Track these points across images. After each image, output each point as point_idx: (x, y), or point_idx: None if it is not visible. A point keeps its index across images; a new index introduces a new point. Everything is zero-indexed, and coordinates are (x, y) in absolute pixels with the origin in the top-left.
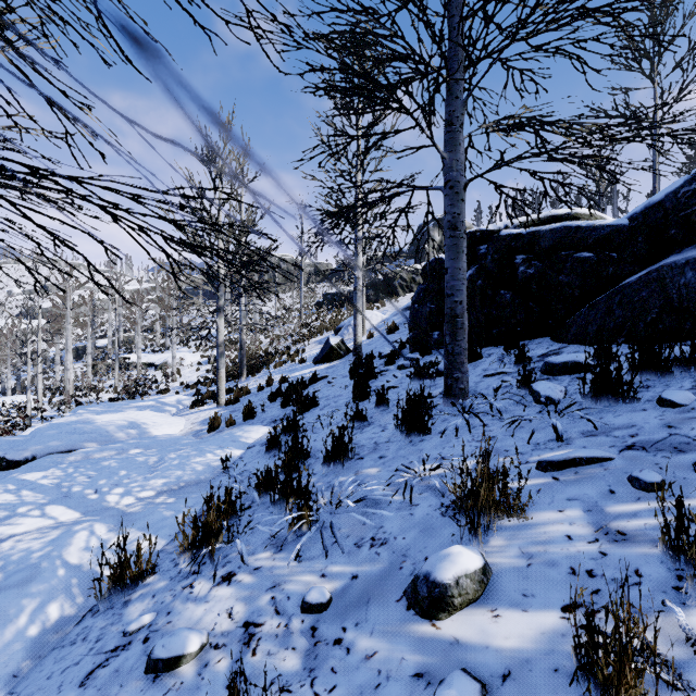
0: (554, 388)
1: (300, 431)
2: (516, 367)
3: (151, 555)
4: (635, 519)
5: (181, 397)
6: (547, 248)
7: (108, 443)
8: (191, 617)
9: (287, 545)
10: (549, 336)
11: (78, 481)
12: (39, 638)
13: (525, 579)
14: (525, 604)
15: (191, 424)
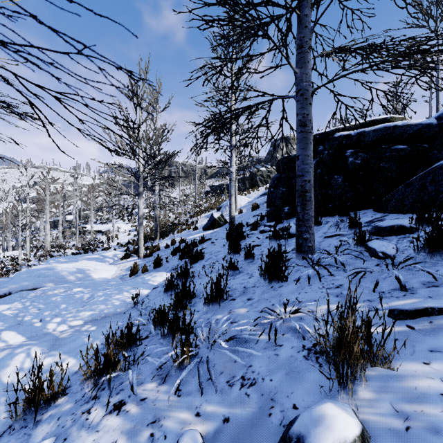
0: (387, 246)
1: (190, 276)
2: (349, 230)
3: (62, 380)
4: None
5: (116, 252)
6: (371, 143)
7: (61, 283)
8: None
9: (170, 377)
10: (372, 208)
11: (30, 312)
12: None
13: None
14: None
15: (120, 270)
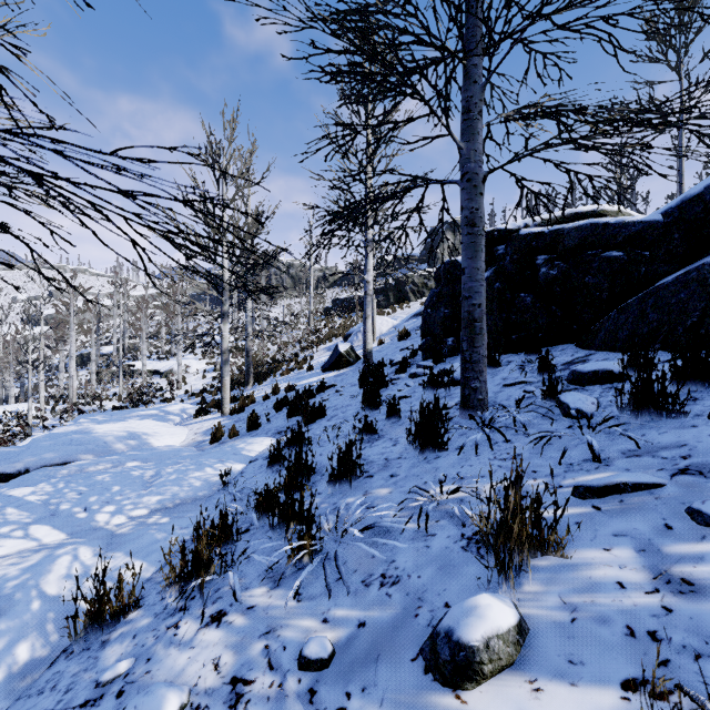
0: (585, 400)
1: (305, 444)
2: (539, 375)
3: (135, 587)
4: (703, 564)
5: (185, 406)
6: (572, 247)
7: (105, 454)
8: (173, 666)
9: (286, 579)
10: (574, 342)
11: (68, 497)
12: (3, 686)
13: (570, 639)
14: (573, 674)
15: (194, 435)
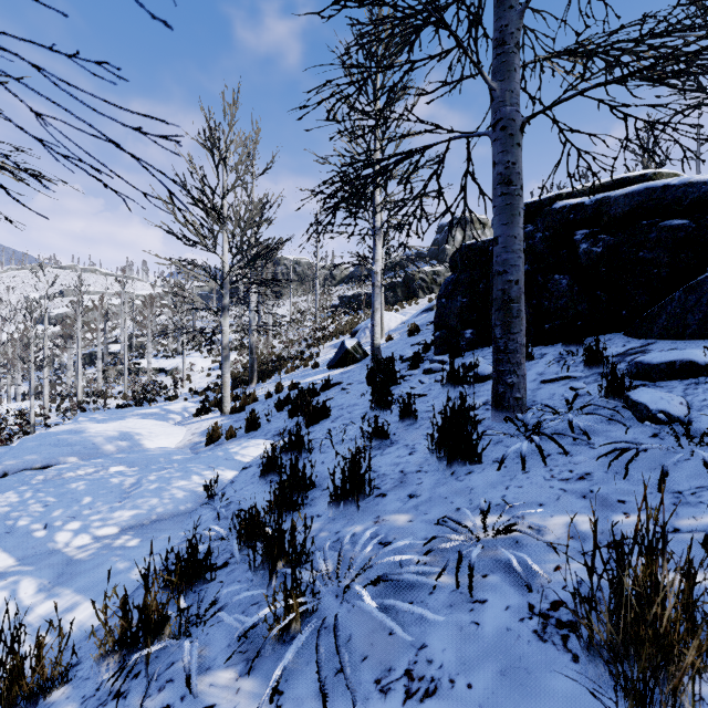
0: (669, 399)
1: (305, 449)
2: (587, 369)
3: (62, 654)
4: None
5: (187, 404)
6: (621, 217)
7: (91, 457)
8: None
9: (263, 659)
10: (621, 331)
11: (30, 510)
12: None
13: None
14: None
15: (191, 435)
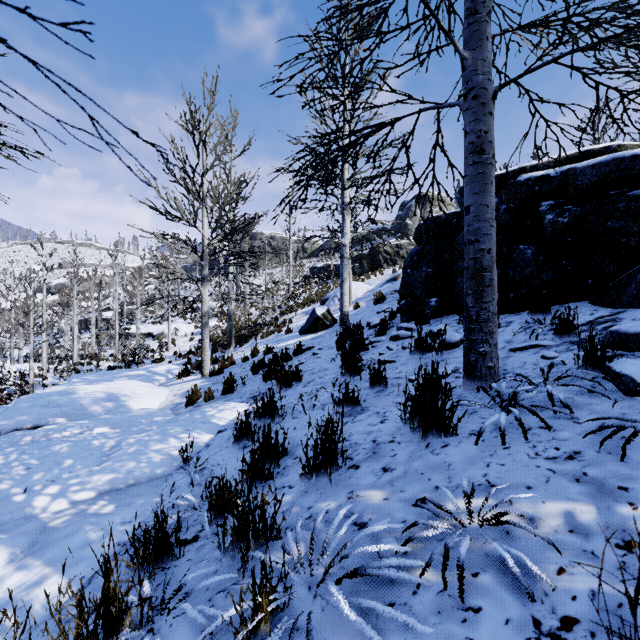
0: None
1: (278, 414)
2: (557, 338)
3: None
4: None
5: (171, 366)
6: (587, 188)
7: (78, 418)
8: None
9: None
10: (587, 300)
11: (12, 473)
12: None
13: None
14: None
15: (173, 396)
